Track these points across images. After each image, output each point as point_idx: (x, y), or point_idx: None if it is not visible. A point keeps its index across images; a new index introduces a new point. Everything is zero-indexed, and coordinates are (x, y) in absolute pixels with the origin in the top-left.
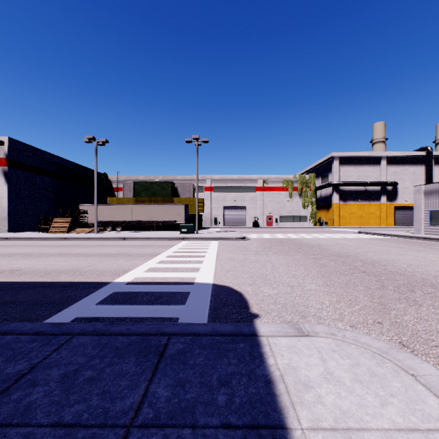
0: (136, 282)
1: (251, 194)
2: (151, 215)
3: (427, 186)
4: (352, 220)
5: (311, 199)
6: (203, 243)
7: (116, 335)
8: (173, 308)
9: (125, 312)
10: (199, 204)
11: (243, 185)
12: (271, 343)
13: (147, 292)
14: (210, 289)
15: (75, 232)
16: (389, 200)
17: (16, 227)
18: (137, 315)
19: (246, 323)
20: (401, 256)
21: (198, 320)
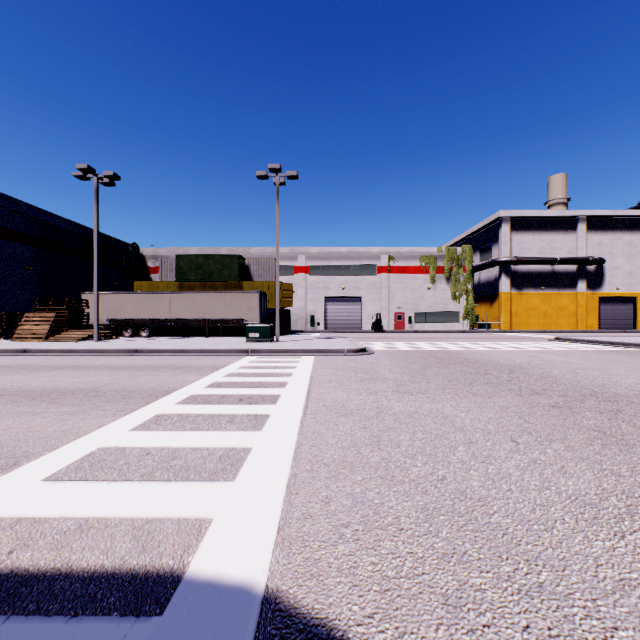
0: None
1: (369, 278)
2: (204, 310)
3: None
4: (532, 319)
5: (465, 285)
6: (284, 360)
7: None
8: None
9: None
10: (285, 293)
11: (356, 263)
12: None
13: None
14: None
15: (58, 338)
16: (590, 288)
17: None
18: None
19: None
20: None
21: None
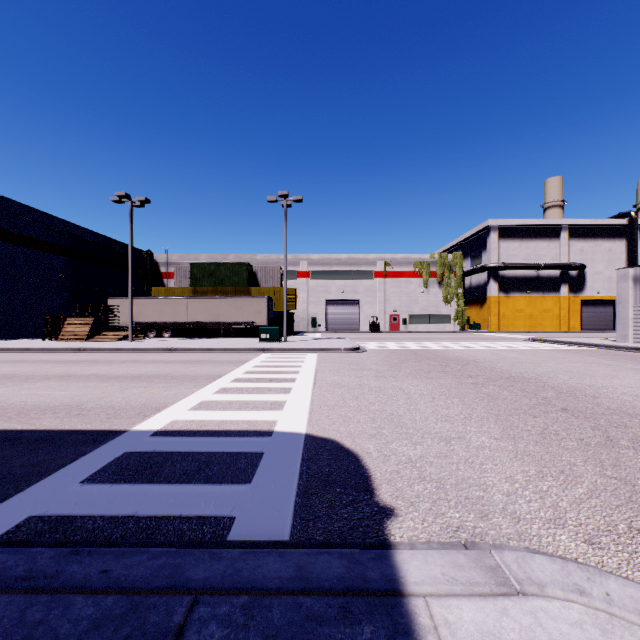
0: (171, 432)
1: (367, 282)
2: (217, 314)
3: (638, 270)
4: (518, 321)
5: (456, 289)
6: (293, 356)
7: (72, 593)
8: (226, 491)
9: (132, 502)
10: (290, 297)
11: (354, 269)
12: (440, 625)
13: (184, 453)
14: (301, 447)
15: (98, 339)
16: (572, 291)
17: (11, 332)
18: (153, 509)
19: (374, 550)
20: (614, 380)
21: (273, 524)
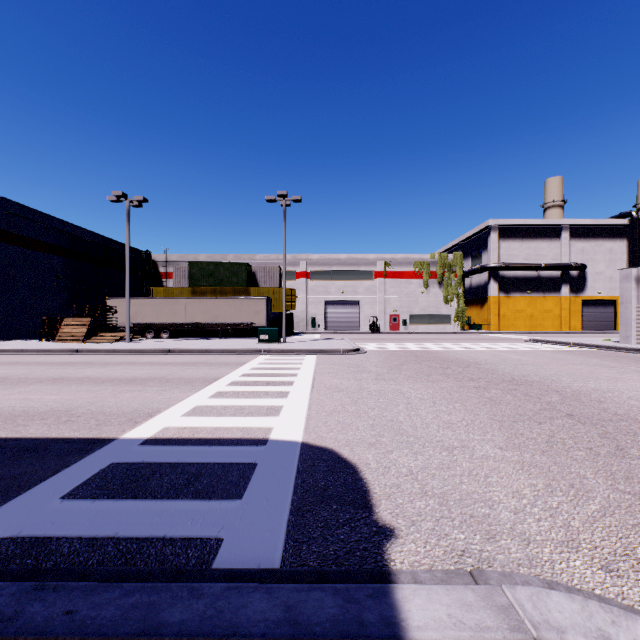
0: (161, 440)
1: (367, 282)
2: (216, 314)
3: None
4: (519, 321)
5: (456, 290)
6: (292, 358)
7: (30, 639)
8: (215, 508)
9: (113, 521)
10: (289, 298)
11: (354, 269)
12: None
13: (174, 464)
14: (297, 457)
15: (95, 340)
16: (573, 292)
17: (7, 332)
18: (135, 530)
19: (372, 585)
20: (619, 384)
21: (263, 548)
